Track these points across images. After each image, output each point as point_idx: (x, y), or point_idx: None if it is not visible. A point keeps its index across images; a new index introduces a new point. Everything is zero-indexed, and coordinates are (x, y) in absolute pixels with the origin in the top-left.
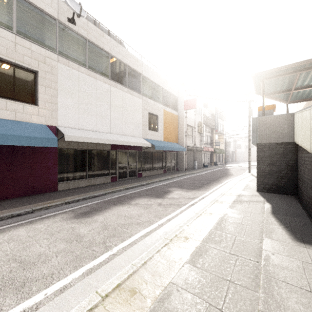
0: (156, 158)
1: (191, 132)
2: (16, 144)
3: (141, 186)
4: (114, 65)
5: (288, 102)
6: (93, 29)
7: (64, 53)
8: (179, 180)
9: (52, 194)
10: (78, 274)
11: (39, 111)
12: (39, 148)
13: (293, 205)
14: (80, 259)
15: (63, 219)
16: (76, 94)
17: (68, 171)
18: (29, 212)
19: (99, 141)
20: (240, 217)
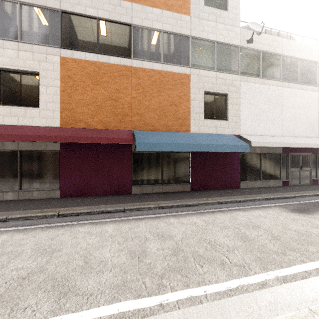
0: None
1: None
2: (227, 151)
3: None
4: (285, 64)
5: None
6: (266, 38)
7: (243, 72)
8: None
9: (241, 191)
10: None
11: (228, 125)
12: (228, 153)
13: None
14: None
15: (282, 211)
16: (252, 104)
17: (246, 173)
18: (244, 201)
19: (277, 144)
20: None
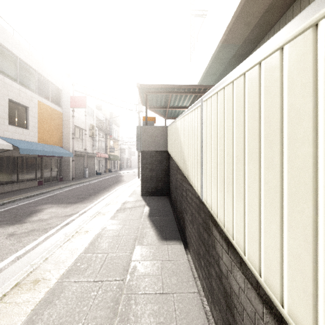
0: (25, 166)
1: (80, 135)
2: None
3: None
4: None
5: (166, 118)
6: None
7: None
8: (59, 193)
9: None
10: None
11: None
12: None
13: (165, 205)
14: None
15: None
16: None
17: None
18: None
19: None
20: (119, 227)
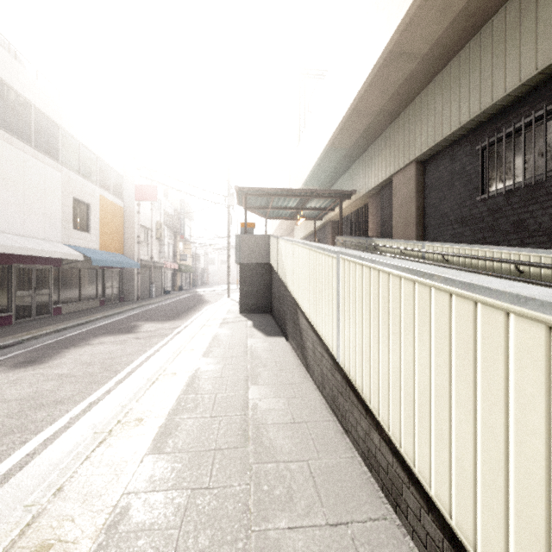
0: (87, 280)
1: (145, 238)
2: None
3: (79, 326)
4: (6, 98)
5: (266, 218)
6: None
7: None
8: (138, 313)
9: None
10: (111, 385)
11: None
12: None
13: (268, 320)
14: (96, 382)
15: None
16: None
17: None
18: None
19: None
20: (230, 332)
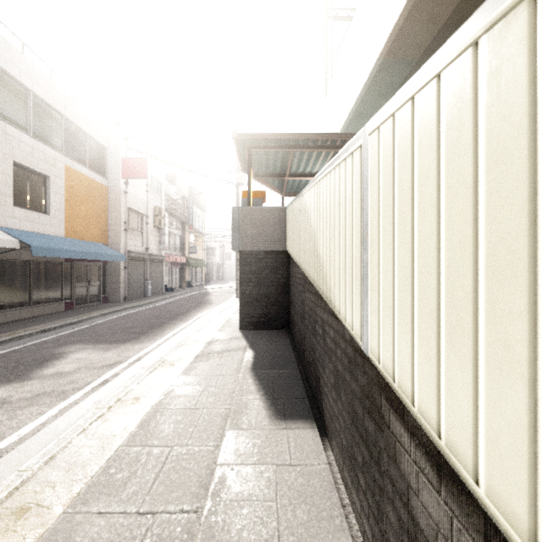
0: (44, 277)
1: (139, 225)
2: None
3: None
4: None
5: (283, 194)
6: None
7: None
8: (99, 324)
9: None
10: None
11: None
12: None
13: (282, 347)
14: None
15: None
16: None
17: None
18: None
19: None
20: (197, 391)
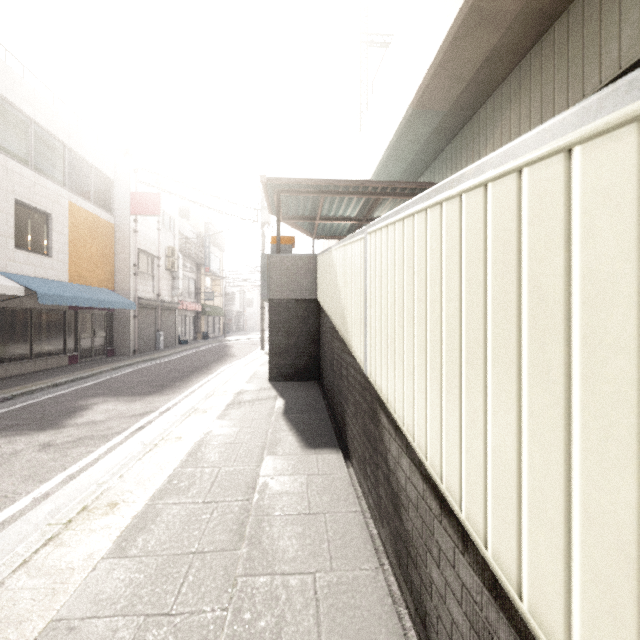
0: (46, 327)
1: (149, 268)
2: None
3: None
4: None
5: (314, 237)
6: None
7: None
8: (114, 378)
9: None
10: None
11: None
12: None
13: (313, 395)
14: None
15: None
16: None
17: None
18: None
19: None
20: (234, 431)
